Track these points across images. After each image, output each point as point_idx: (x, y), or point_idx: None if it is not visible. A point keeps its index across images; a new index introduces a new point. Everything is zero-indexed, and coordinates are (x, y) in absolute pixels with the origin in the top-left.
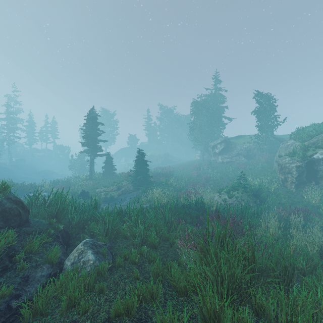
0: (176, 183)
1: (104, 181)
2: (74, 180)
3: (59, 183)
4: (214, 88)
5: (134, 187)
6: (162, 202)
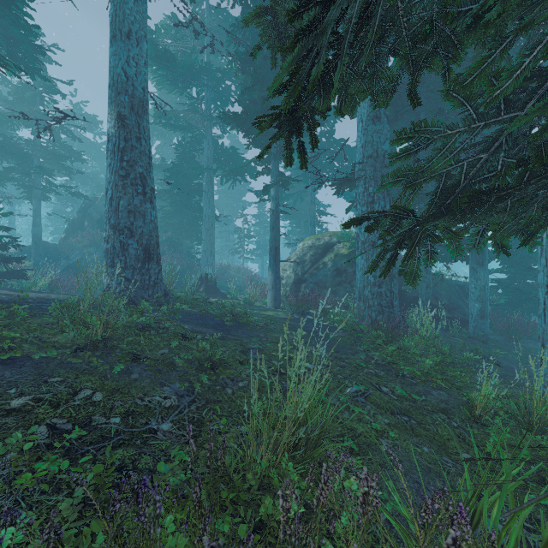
0: None
1: None
2: None
3: None
4: None
5: None
6: None
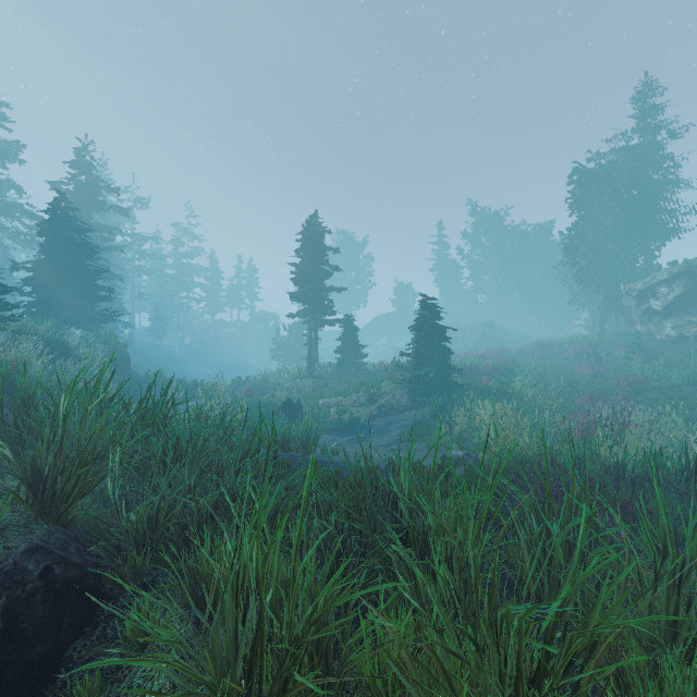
0: (532, 394)
1: (339, 382)
2: (277, 378)
3: (246, 383)
4: (638, 130)
5: (411, 398)
6: (515, 448)
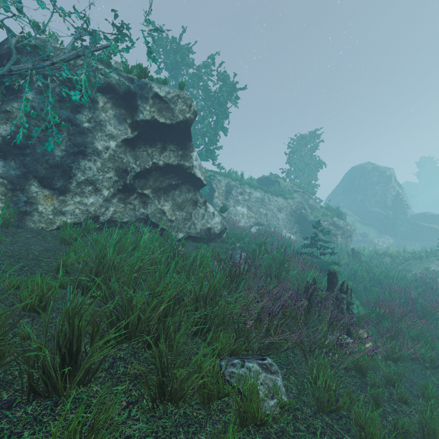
0: None
1: None
2: None
3: None
4: None
5: None
6: None
